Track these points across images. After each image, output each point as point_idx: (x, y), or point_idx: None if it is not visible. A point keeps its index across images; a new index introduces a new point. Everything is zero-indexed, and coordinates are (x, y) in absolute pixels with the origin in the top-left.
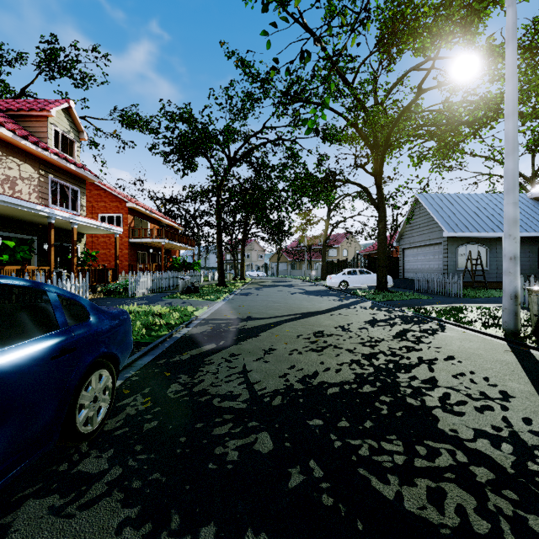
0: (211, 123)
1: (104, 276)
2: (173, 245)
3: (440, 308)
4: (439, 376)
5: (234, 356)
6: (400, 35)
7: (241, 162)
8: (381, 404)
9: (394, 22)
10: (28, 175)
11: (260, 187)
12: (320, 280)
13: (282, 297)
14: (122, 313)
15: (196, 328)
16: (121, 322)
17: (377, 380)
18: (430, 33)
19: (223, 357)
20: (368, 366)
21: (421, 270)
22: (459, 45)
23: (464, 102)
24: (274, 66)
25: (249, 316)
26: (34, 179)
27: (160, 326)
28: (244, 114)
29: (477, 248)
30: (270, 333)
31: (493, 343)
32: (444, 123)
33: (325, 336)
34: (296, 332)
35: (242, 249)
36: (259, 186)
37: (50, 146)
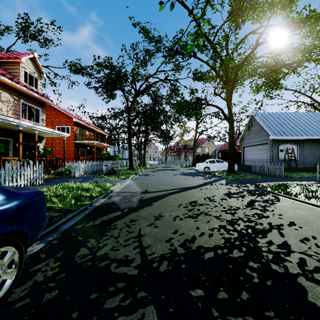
0: (124, 67)
1: (56, 164)
2: (101, 145)
3: (272, 185)
4: (289, 240)
5: (133, 222)
6: (244, 9)
7: (143, 94)
8: (251, 271)
9: (240, 1)
10: (6, 99)
11: (155, 109)
12: (191, 166)
13: (168, 177)
14: (36, 194)
15: (110, 198)
16: (32, 201)
17: (242, 244)
18: (267, 1)
19: (125, 222)
20: (233, 231)
21: (255, 160)
22: (282, 15)
23: (289, 48)
24: (162, 1)
25: (146, 190)
26: (10, 102)
27: (86, 197)
28: (145, 63)
29: (291, 146)
30: (160, 202)
31: (317, 211)
32: (272, 65)
33: (198, 205)
34: (178, 202)
35: (144, 147)
36: (154, 108)
37: (21, 81)
